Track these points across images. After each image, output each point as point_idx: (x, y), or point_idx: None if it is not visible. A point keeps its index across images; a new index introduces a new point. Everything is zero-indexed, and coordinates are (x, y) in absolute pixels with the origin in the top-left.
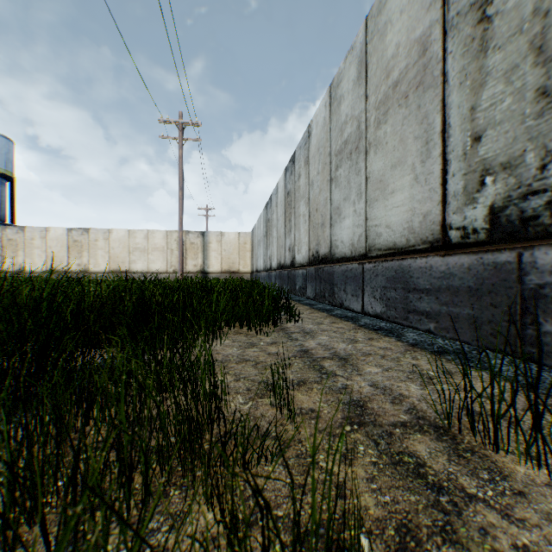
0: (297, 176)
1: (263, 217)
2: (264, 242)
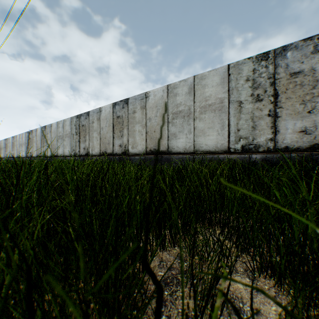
0: (15, 141)
1: (4, 142)
2: (5, 149)
